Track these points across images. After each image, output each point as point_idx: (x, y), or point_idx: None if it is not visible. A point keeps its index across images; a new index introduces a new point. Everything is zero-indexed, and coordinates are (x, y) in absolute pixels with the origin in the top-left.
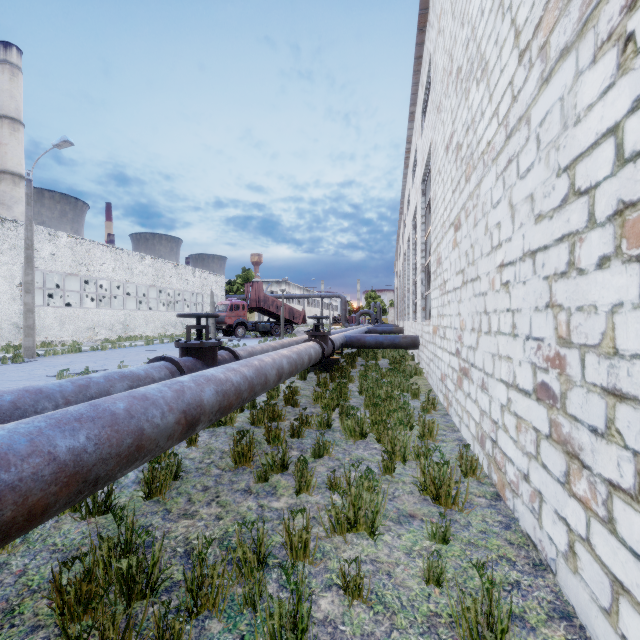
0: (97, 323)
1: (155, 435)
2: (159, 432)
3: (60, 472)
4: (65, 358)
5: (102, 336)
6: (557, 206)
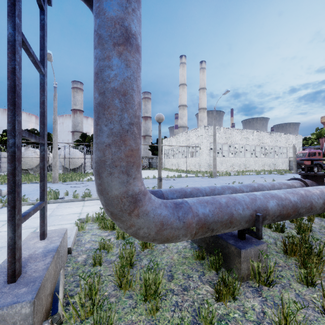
0: (233, 163)
1: (315, 205)
2: (317, 205)
3: (293, 206)
4: (226, 177)
5: (235, 169)
6: None
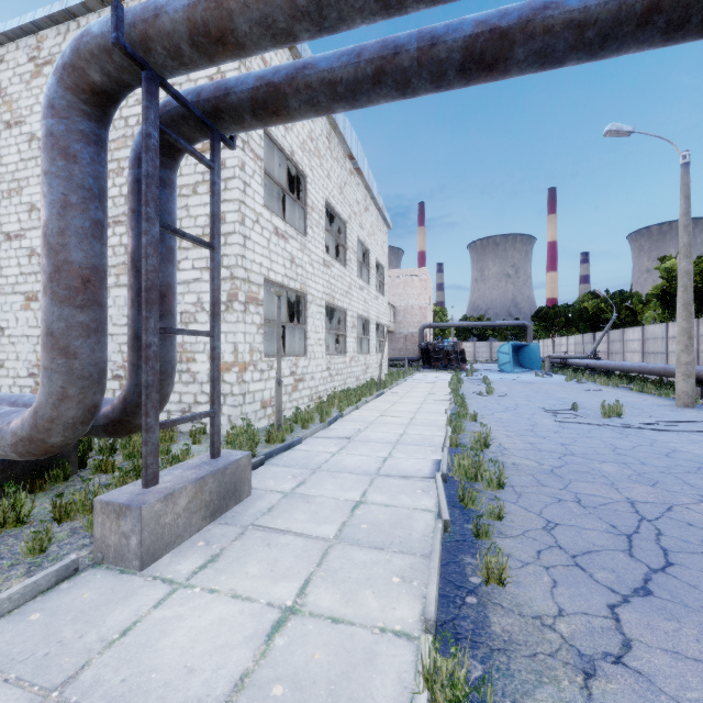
0: None
1: None
2: None
3: None
4: None
5: None
6: (124, 325)
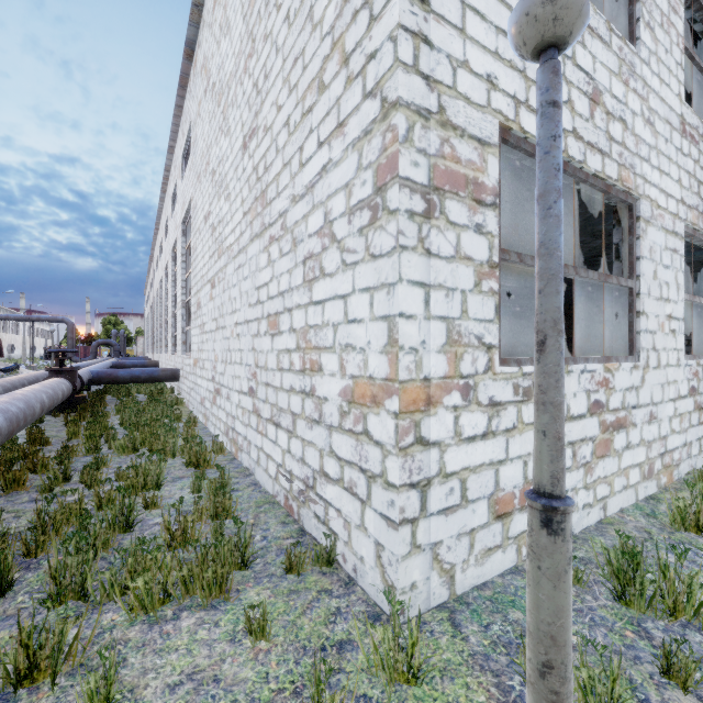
0: None
1: None
2: None
3: None
4: None
5: None
6: (255, 303)
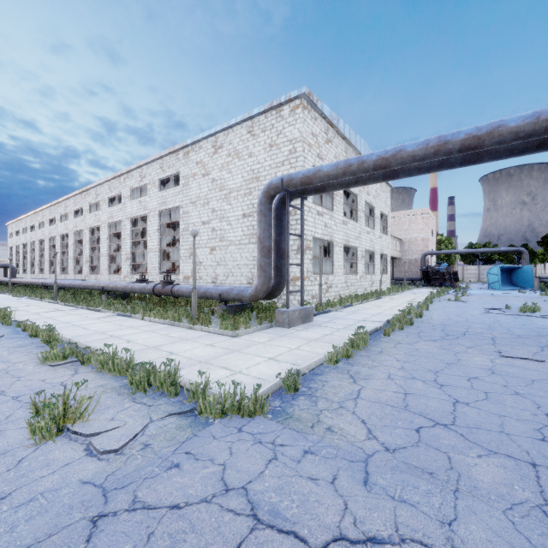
0: None
1: None
2: None
3: None
4: None
5: None
6: (252, 260)
